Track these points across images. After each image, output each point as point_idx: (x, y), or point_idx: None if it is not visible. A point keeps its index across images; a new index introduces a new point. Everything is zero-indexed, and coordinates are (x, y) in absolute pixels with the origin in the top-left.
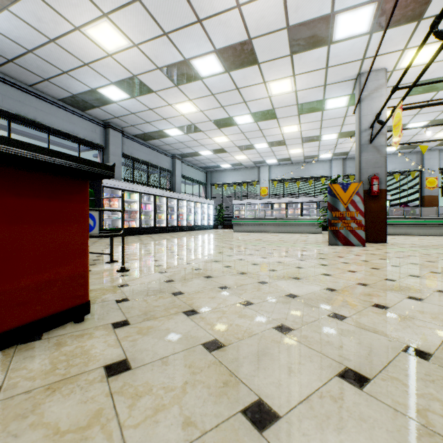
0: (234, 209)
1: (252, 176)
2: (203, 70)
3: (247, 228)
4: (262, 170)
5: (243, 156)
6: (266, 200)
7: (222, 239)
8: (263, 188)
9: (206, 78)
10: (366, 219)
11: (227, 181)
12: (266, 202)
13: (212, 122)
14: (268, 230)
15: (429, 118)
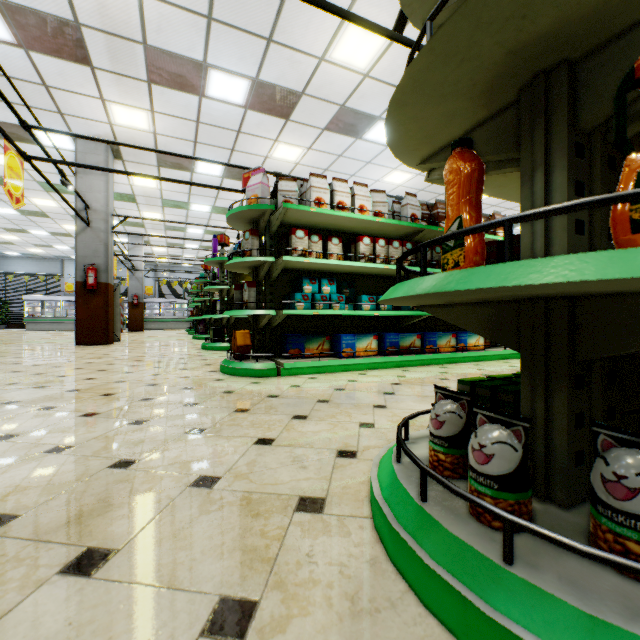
0: (27, 305)
1: (54, 268)
2: (1, 211)
3: (45, 327)
4: (68, 264)
5: (41, 250)
6: (72, 297)
7: (17, 334)
8: (69, 284)
9: (2, 213)
10: (132, 319)
11: (14, 270)
12: (72, 300)
13: (2, 228)
14: (71, 328)
15: (194, 255)
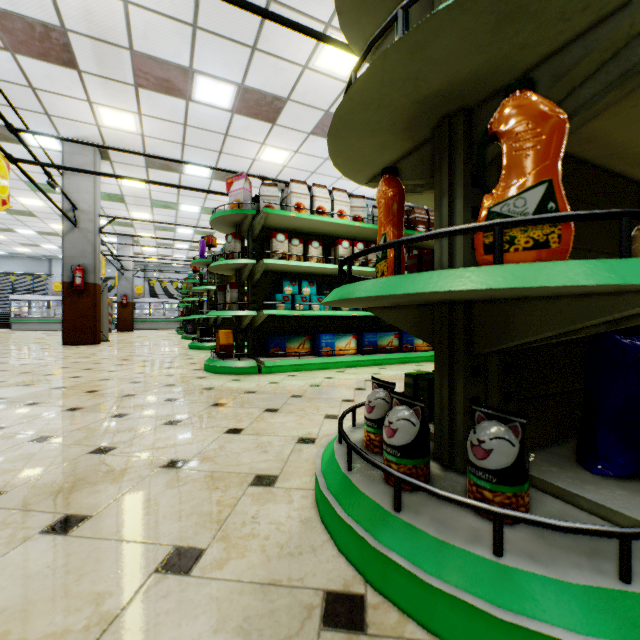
0: (14, 305)
1: (41, 268)
2: None
3: (32, 327)
4: (56, 264)
5: (28, 249)
6: (60, 297)
7: (3, 334)
8: (57, 284)
9: None
10: (121, 319)
11: (0, 269)
12: (60, 299)
13: None
14: (59, 328)
15: (184, 255)
